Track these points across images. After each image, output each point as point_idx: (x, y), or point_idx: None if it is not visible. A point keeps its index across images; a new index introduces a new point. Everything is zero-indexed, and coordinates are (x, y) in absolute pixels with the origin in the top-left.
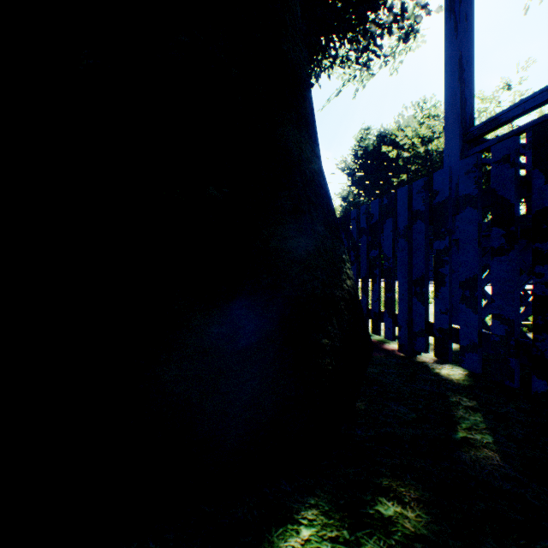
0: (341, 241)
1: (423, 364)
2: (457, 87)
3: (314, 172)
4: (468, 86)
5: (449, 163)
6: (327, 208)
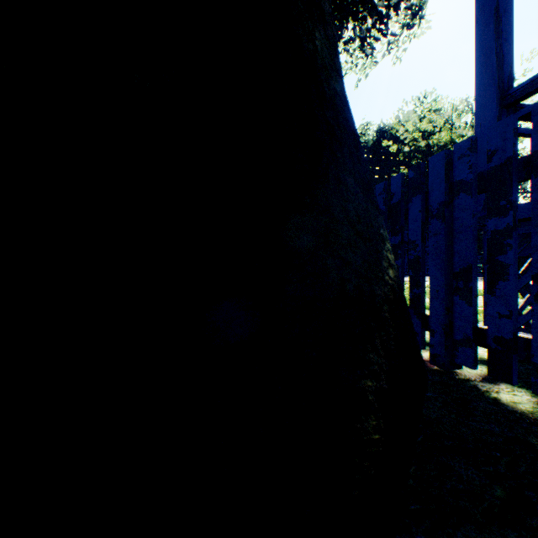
0: (376, 208)
1: (470, 383)
2: (493, 41)
3: (335, 93)
4: (506, 40)
5: (482, 134)
6: (356, 153)
